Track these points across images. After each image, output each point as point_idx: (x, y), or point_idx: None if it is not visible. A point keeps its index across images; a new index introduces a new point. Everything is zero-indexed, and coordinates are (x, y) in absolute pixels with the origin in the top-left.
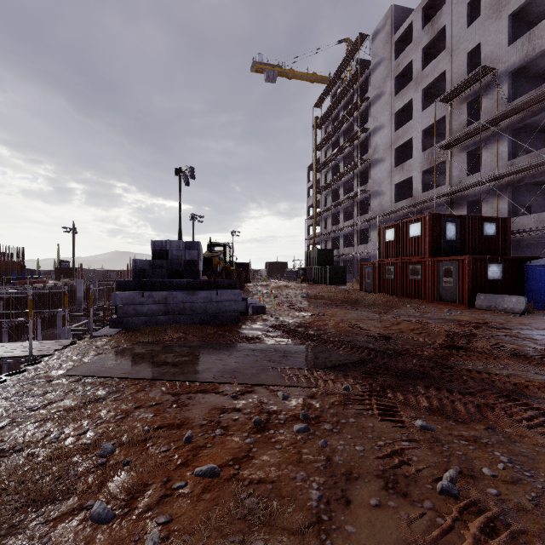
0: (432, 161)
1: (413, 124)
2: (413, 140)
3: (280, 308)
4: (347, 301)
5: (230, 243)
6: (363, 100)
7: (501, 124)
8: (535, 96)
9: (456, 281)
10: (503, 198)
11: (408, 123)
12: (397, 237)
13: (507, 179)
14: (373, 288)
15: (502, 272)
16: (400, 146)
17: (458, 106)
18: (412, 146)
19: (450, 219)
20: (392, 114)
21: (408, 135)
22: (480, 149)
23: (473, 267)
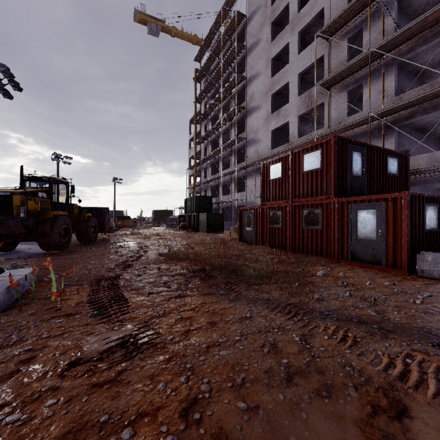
0: (309, 104)
1: (289, 68)
2: (289, 84)
3: (68, 302)
4: (221, 265)
5: (68, 178)
6: (240, 48)
7: (386, 57)
8: (436, 11)
9: (383, 232)
10: (389, 138)
11: (284, 68)
12: (285, 173)
13: (393, 116)
14: (254, 238)
15: (438, 218)
16: (276, 94)
17: (337, 43)
18: (286, 96)
19: (356, 147)
20: (269, 60)
21: (284, 80)
22: (369, 79)
23: (411, 211)
